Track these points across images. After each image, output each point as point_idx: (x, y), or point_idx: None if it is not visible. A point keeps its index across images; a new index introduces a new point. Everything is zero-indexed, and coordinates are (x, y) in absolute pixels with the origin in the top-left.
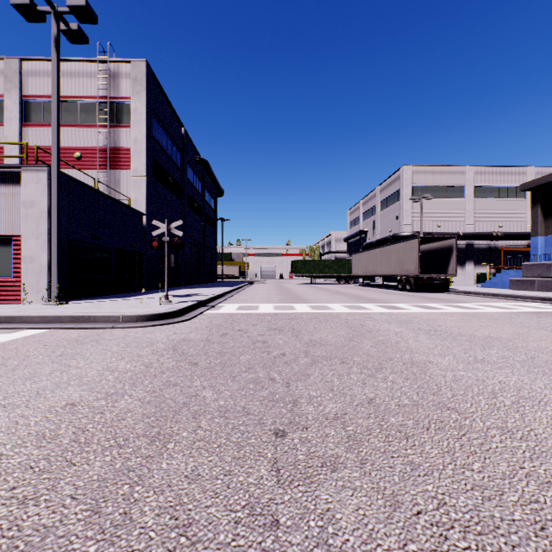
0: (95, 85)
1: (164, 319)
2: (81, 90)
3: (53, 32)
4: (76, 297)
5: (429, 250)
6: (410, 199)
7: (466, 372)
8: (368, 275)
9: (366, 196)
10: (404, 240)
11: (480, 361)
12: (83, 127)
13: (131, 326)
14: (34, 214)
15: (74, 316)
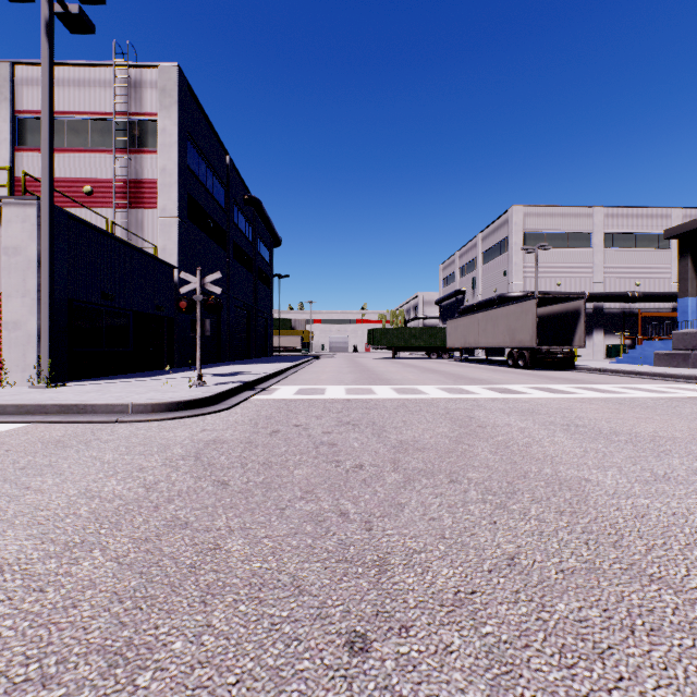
0: (110, 98)
1: (192, 408)
2: (92, 103)
3: (43, 14)
4: (79, 377)
5: (549, 315)
6: (521, 249)
7: (649, 499)
8: (468, 347)
9: (463, 246)
10: (516, 301)
11: (664, 479)
12: (94, 152)
13: (143, 419)
14: (20, 264)
15: (64, 405)
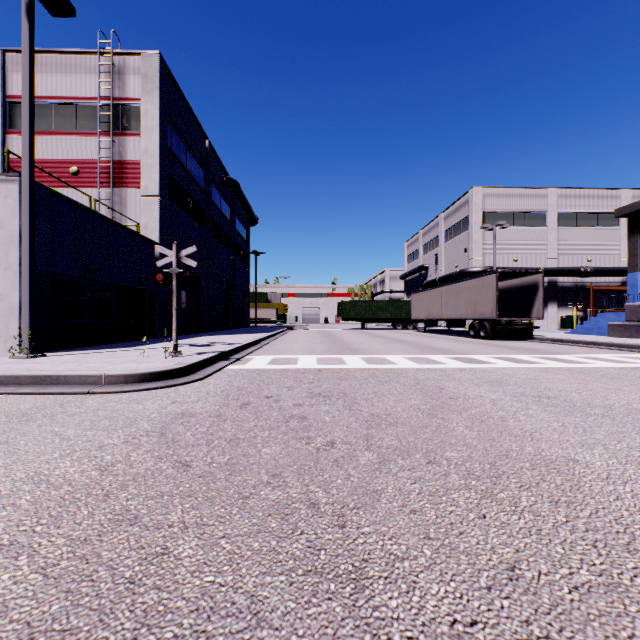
0: (95, 83)
1: (165, 379)
2: (78, 89)
3: None
4: (62, 348)
5: (508, 288)
6: (481, 227)
7: None
8: (432, 319)
9: (427, 225)
10: (478, 275)
11: None
12: (80, 135)
13: (115, 390)
14: (2, 238)
15: (37, 376)
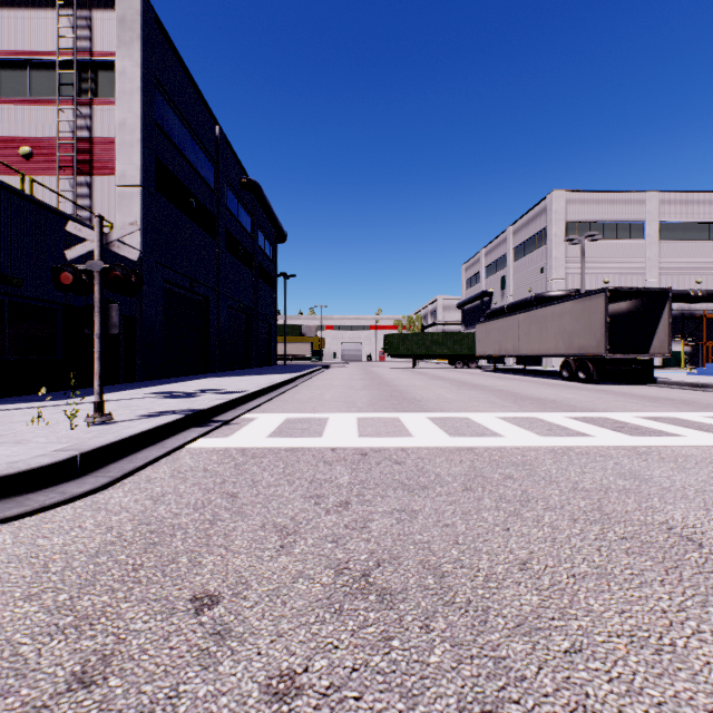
0: (55, 33)
1: None
2: (32, 40)
3: None
4: None
5: (613, 314)
6: (565, 240)
7: None
8: (504, 355)
9: (490, 242)
10: (575, 296)
11: None
12: (35, 103)
13: None
14: None
15: None
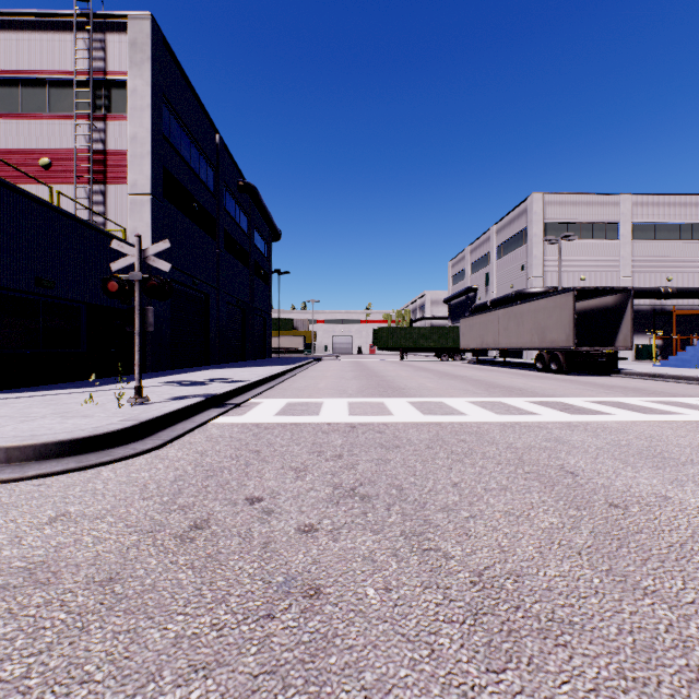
0: (72, 54)
1: (89, 451)
2: (51, 61)
3: None
4: None
5: (583, 311)
6: (543, 240)
7: None
8: (486, 348)
9: (475, 240)
10: (548, 294)
11: None
12: (53, 118)
13: None
14: None
15: None
